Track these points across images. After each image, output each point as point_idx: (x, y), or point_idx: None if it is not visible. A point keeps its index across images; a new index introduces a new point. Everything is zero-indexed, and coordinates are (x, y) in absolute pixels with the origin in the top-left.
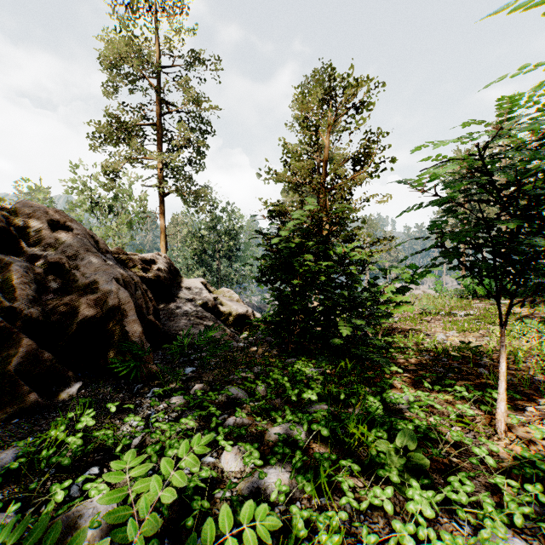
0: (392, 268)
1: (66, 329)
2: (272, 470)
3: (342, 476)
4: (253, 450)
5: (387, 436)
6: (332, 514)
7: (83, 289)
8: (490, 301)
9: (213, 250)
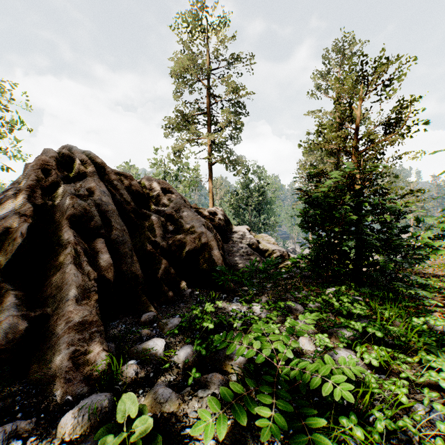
0: (425, 217)
1: (180, 256)
2: (341, 352)
3: (400, 360)
4: (324, 338)
5: (434, 344)
6: (396, 380)
7: (186, 231)
8: None
9: (246, 205)
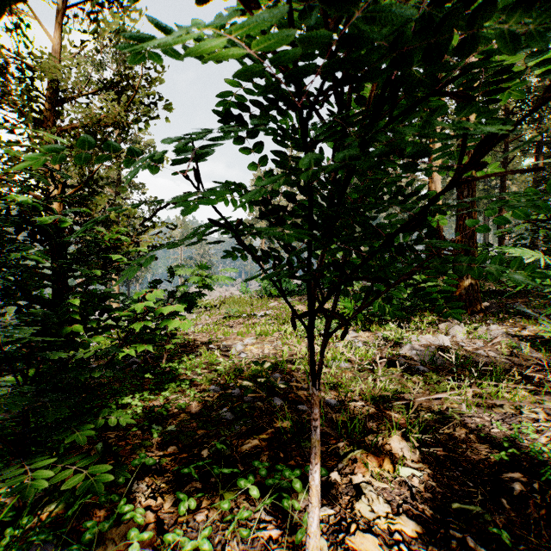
0: (178, 267)
1: None
2: None
3: None
4: None
5: None
6: None
7: None
8: (282, 300)
9: None
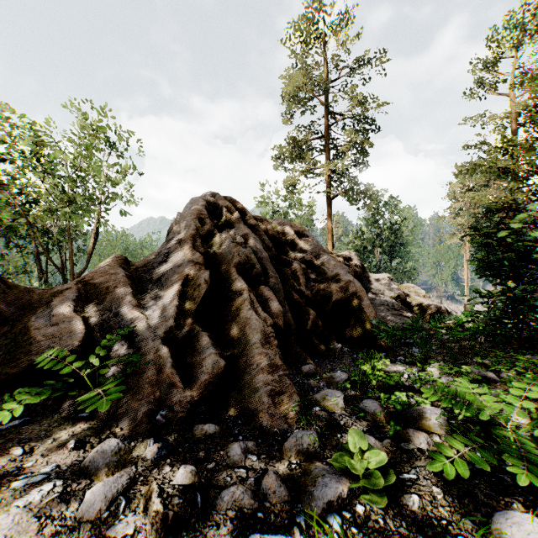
0: None
1: (325, 307)
2: None
3: None
4: None
5: None
6: None
7: (330, 279)
8: None
9: (373, 247)
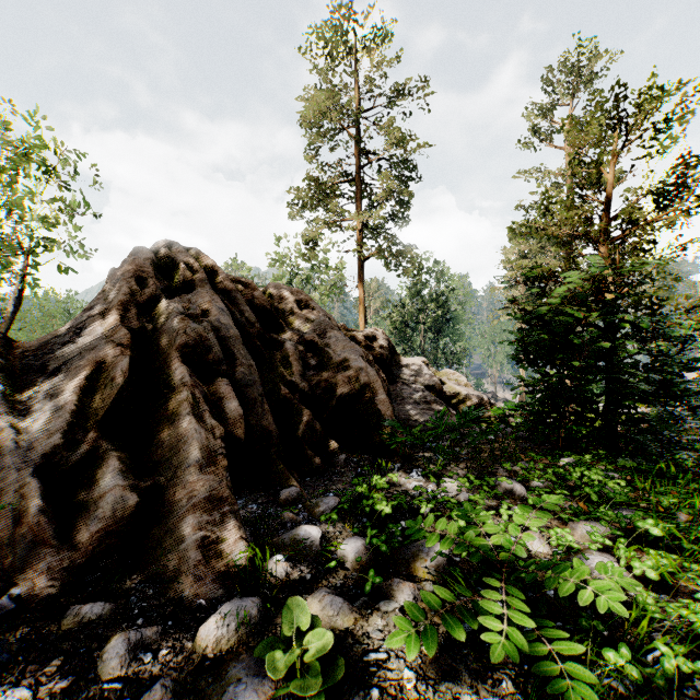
0: None
1: (327, 404)
2: (593, 556)
3: (694, 573)
4: (565, 534)
5: None
6: (688, 602)
7: (336, 366)
8: None
9: (416, 322)
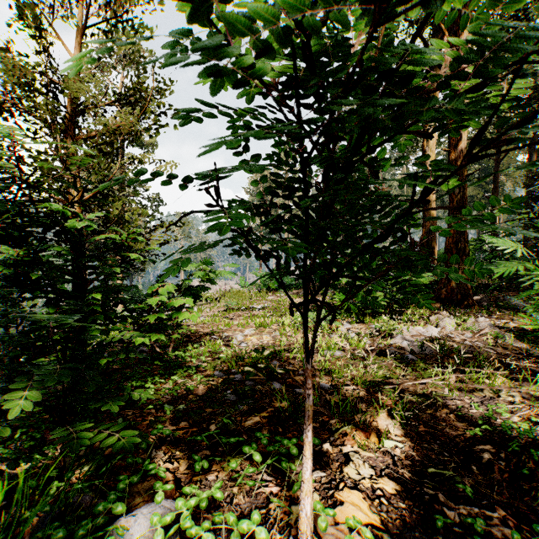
0: None
1: None
2: None
3: None
4: None
5: None
6: None
7: None
8: (279, 293)
9: None
